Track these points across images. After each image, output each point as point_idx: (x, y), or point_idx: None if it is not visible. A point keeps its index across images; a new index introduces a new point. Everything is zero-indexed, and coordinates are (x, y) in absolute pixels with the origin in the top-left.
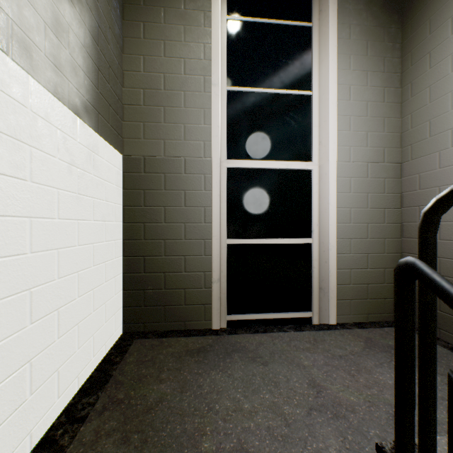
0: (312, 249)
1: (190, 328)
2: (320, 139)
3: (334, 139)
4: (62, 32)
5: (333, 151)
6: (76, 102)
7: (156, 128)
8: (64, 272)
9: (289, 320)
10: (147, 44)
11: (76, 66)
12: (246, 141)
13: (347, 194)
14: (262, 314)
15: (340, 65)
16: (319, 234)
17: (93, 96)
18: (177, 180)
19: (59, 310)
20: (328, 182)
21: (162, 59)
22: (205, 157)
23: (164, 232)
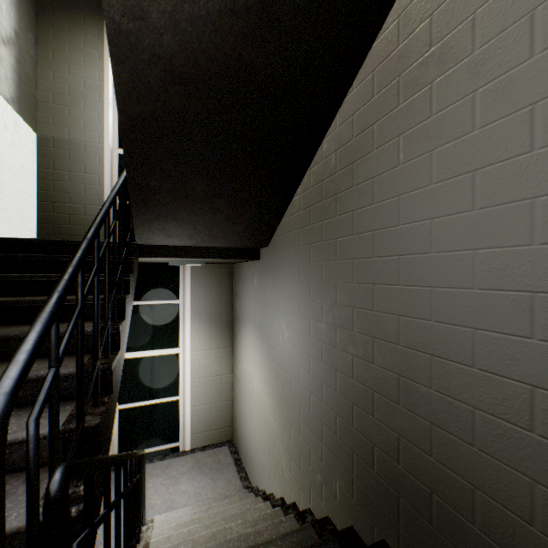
0: None
1: None
2: None
3: None
4: (2, 62)
5: None
6: (8, 97)
7: (63, 120)
8: (3, 179)
9: None
10: (56, 64)
11: (8, 78)
12: None
13: None
14: None
15: None
16: None
17: (17, 94)
18: (79, 156)
19: (0, 195)
20: None
21: (68, 76)
22: (100, 144)
23: (69, 188)
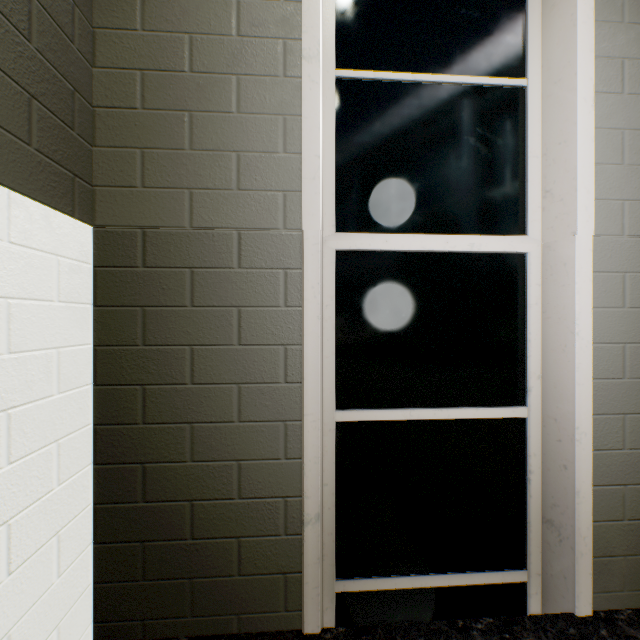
0: (527, 431)
1: (250, 630)
2: (546, 184)
3: (588, 182)
4: None
5: (586, 212)
6: None
7: (172, 161)
8: None
9: (476, 589)
10: None
11: None
12: (380, 192)
13: (615, 310)
14: (416, 578)
15: (599, 11)
16: (544, 398)
17: None
18: (220, 284)
19: None
20: (571, 285)
21: None
22: (287, 228)
23: (190, 405)
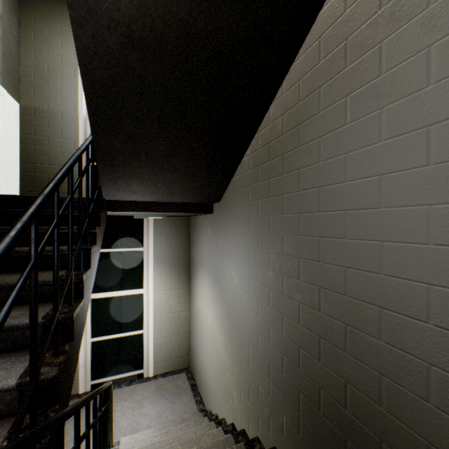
0: None
1: None
2: None
3: None
4: None
5: None
6: None
7: (43, 93)
8: None
9: None
10: (37, 44)
11: None
12: None
13: None
14: None
15: None
16: None
17: (1, 69)
18: (56, 124)
19: None
20: None
21: (47, 54)
22: (75, 113)
23: (48, 151)
